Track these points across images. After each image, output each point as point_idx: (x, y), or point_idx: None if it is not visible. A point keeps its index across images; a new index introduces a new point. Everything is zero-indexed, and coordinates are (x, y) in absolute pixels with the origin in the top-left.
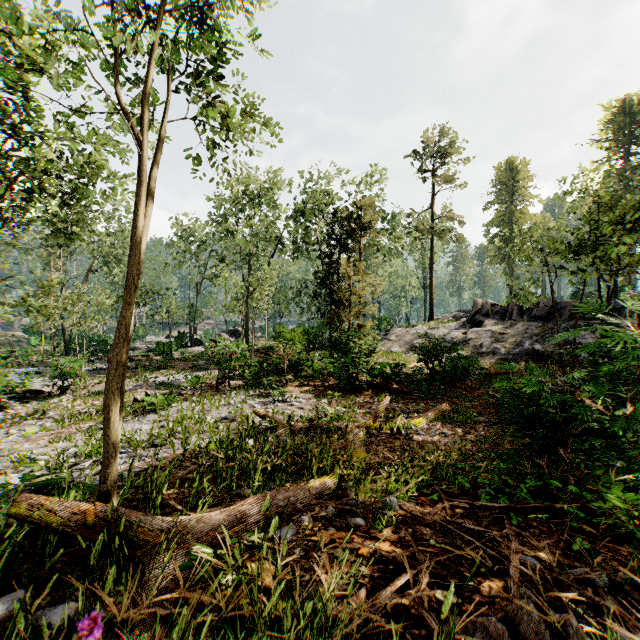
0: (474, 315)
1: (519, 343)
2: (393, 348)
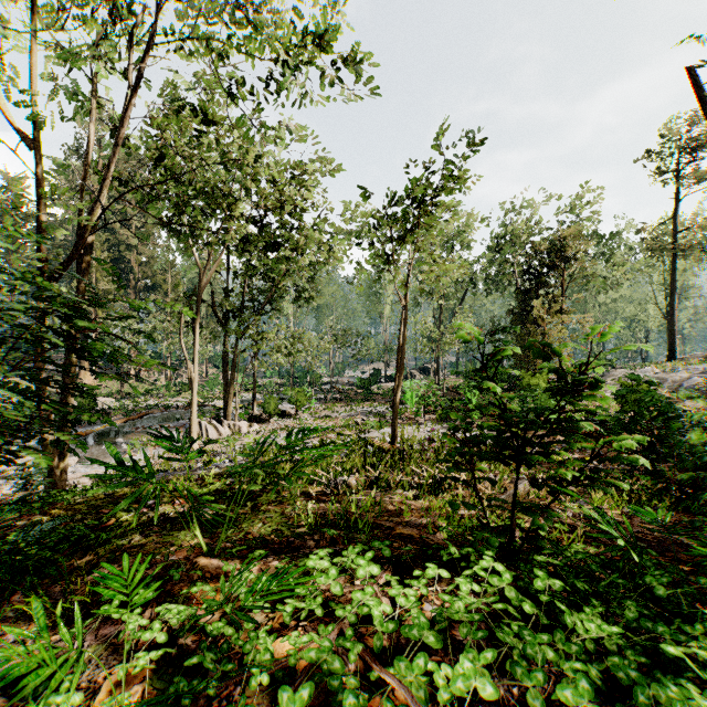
0: None
1: None
2: (606, 393)
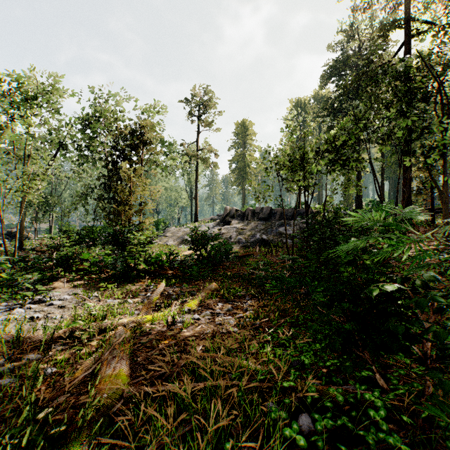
0: (225, 217)
1: (253, 235)
2: (168, 242)
